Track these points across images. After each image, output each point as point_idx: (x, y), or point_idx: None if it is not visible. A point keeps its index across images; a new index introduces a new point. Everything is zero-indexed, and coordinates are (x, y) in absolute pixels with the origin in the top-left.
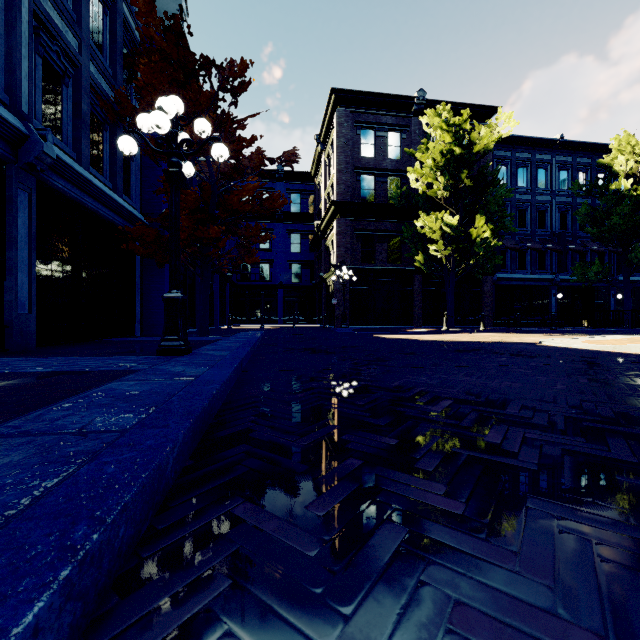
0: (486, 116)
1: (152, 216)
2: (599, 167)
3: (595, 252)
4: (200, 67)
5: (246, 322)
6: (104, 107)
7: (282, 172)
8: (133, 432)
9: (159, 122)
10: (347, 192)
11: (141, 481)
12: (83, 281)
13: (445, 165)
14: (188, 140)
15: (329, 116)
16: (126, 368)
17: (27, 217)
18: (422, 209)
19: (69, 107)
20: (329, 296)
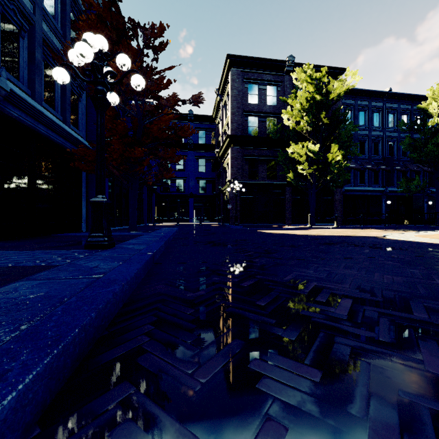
0: (337, 75)
1: (95, 143)
2: (416, 111)
3: (414, 171)
4: (128, 28)
5: (167, 221)
6: (55, 58)
7: (192, 115)
8: None
9: (83, 51)
10: (238, 128)
11: None
12: (38, 190)
13: (309, 108)
14: (111, 72)
15: (225, 75)
16: (46, 263)
17: None
18: (292, 140)
19: (25, 55)
20: (225, 202)
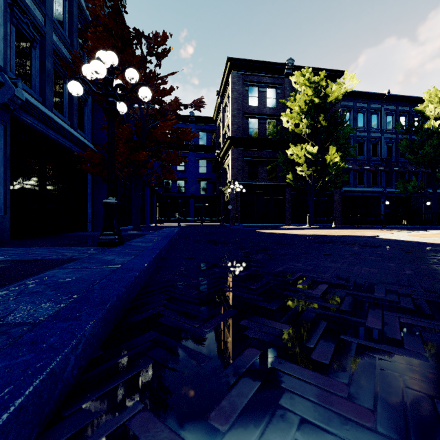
0: (336, 77)
1: (100, 146)
2: (414, 113)
3: (412, 172)
4: (133, 37)
5: (168, 221)
6: (64, 66)
7: (193, 117)
8: (43, 326)
9: (97, 69)
10: (238, 130)
11: (18, 402)
12: (48, 191)
13: (308, 111)
14: (121, 85)
15: (226, 77)
16: (69, 257)
17: (3, 143)
18: (291, 142)
19: (37, 64)
20: (226, 203)
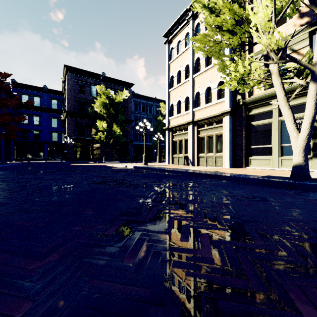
0: (130, 86)
1: None
2: None
3: None
4: None
5: (25, 160)
6: None
7: (46, 89)
8: None
9: None
10: (72, 107)
11: None
12: None
13: (104, 105)
14: None
15: (65, 73)
16: None
17: None
18: (100, 118)
19: None
20: None
